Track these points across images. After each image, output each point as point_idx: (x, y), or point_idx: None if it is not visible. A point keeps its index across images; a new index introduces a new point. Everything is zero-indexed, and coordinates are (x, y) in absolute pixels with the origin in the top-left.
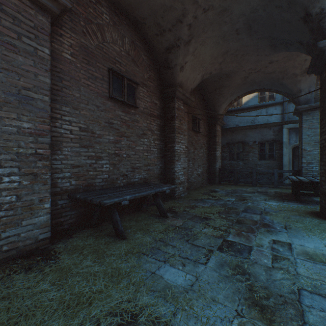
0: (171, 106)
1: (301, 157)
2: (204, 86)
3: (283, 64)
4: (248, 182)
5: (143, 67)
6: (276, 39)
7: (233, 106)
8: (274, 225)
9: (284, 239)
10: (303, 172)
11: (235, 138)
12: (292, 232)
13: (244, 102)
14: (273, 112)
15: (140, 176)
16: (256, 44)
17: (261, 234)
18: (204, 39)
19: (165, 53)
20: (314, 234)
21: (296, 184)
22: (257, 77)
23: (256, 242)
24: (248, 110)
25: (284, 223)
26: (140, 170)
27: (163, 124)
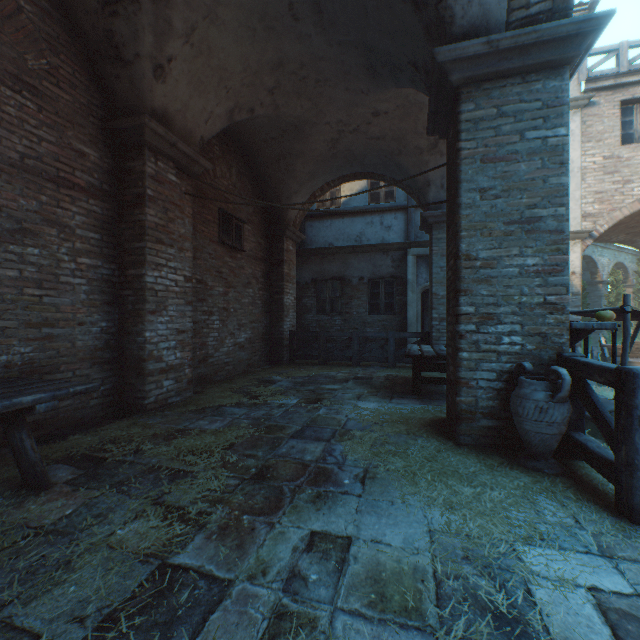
0: (136, 168)
1: (431, 309)
2: (251, 147)
3: (399, 123)
4: (345, 357)
5: (20, 32)
6: (375, 52)
7: (324, 206)
8: (341, 474)
9: (342, 525)
10: (434, 337)
11: (327, 270)
12: (373, 490)
13: (344, 200)
14: (392, 223)
15: (7, 358)
16: (341, 59)
17: (292, 513)
18: (213, 7)
19: (102, 13)
20: (416, 491)
21: (415, 361)
22: (356, 145)
23: (260, 554)
24: (351, 217)
25: (368, 463)
26: (7, 339)
27: (114, 215)
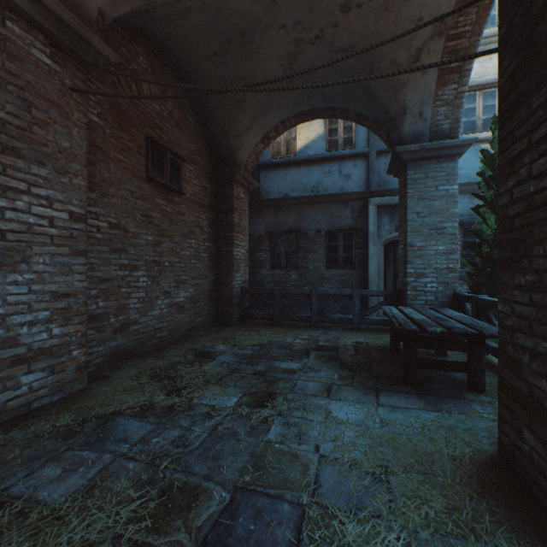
0: None
1: (405, 262)
2: (191, 68)
3: (374, 24)
4: (302, 317)
5: None
6: None
7: (278, 155)
8: None
9: None
10: (409, 296)
11: (282, 223)
12: None
13: (300, 148)
14: (351, 172)
15: None
16: None
17: None
18: None
19: None
20: None
21: (409, 336)
22: (318, 64)
23: None
24: (308, 165)
25: None
26: None
27: None
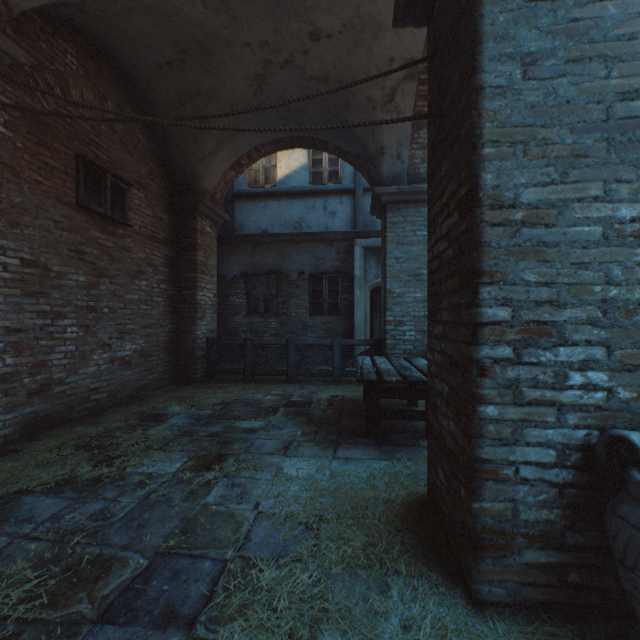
0: None
1: (384, 309)
2: (139, 75)
3: (347, 57)
4: (278, 371)
5: None
6: None
7: (256, 184)
8: None
9: None
10: (388, 345)
11: (260, 262)
12: None
13: (281, 178)
14: (337, 209)
15: None
16: None
17: None
18: None
19: None
20: None
21: (371, 386)
22: (291, 90)
23: None
24: (290, 198)
25: None
26: None
27: None
